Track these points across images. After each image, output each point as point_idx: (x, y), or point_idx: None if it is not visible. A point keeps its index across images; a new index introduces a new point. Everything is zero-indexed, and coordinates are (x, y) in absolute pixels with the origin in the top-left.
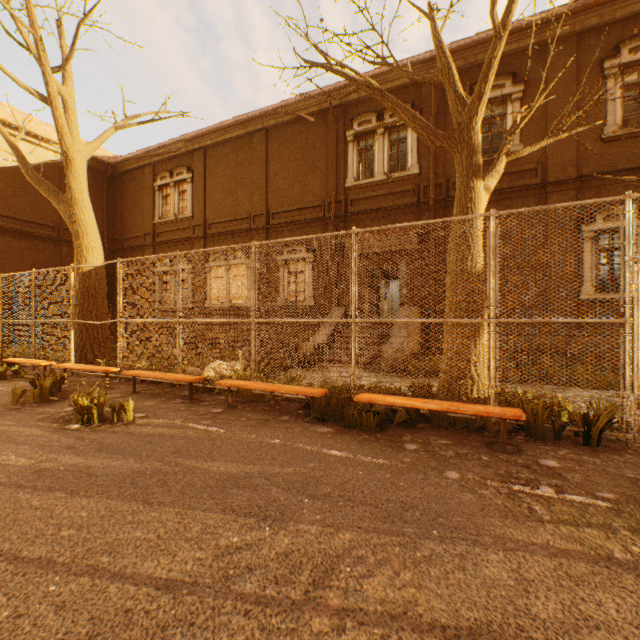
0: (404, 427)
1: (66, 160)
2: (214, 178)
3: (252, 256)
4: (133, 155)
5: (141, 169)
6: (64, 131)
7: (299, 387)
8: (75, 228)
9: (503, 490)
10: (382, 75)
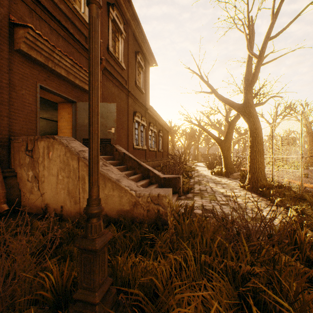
0: None
1: None
2: None
3: None
4: None
5: None
6: None
7: None
8: None
9: None
10: None
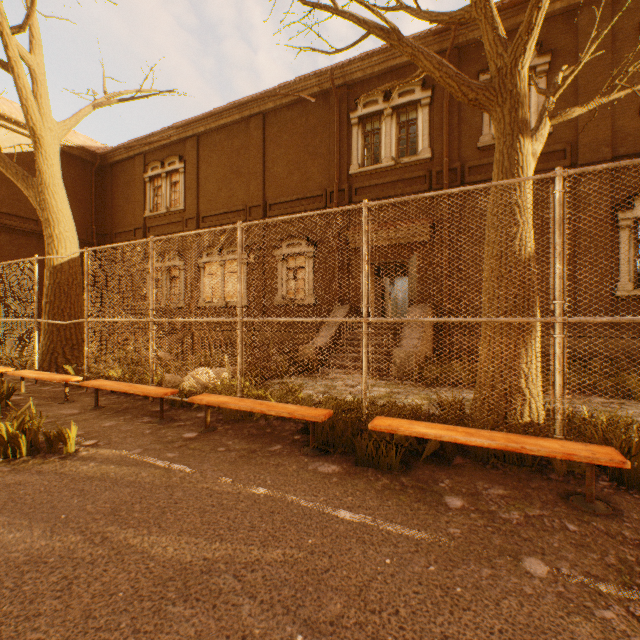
0: (436, 464)
1: (34, 138)
2: (208, 168)
3: (238, 240)
4: (122, 144)
5: (131, 160)
6: (29, 104)
7: (295, 406)
8: (45, 216)
9: (637, 609)
10: (390, 49)
